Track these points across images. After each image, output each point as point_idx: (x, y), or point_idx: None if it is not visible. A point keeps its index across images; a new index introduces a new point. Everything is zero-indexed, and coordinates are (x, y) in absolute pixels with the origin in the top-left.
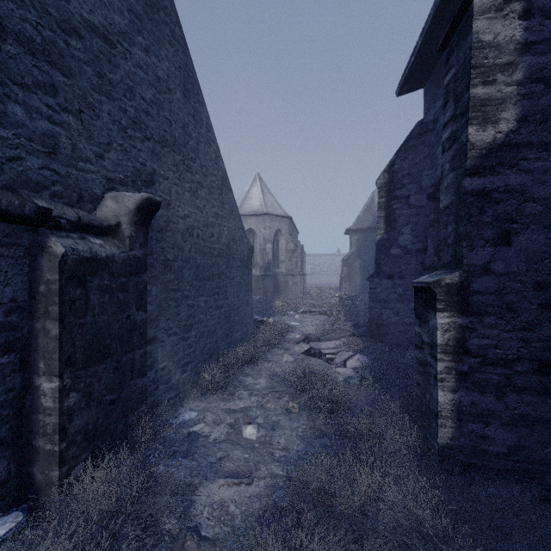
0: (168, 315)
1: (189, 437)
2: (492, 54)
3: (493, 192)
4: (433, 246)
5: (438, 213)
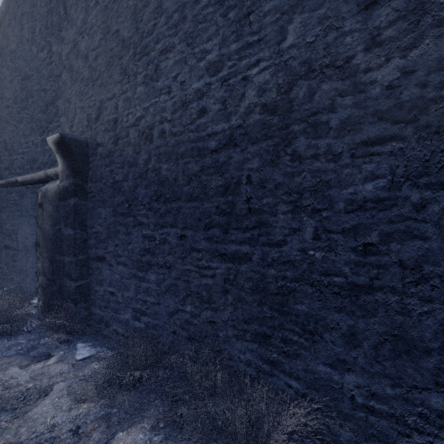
0: (117, 240)
1: (43, 355)
2: None
3: None
4: None
5: None
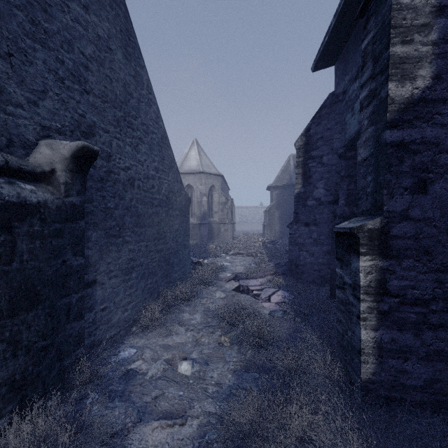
0: (109, 259)
1: (127, 375)
2: (410, 16)
3: (411, 144)
4: (344, 198)
5: (348, 170)
